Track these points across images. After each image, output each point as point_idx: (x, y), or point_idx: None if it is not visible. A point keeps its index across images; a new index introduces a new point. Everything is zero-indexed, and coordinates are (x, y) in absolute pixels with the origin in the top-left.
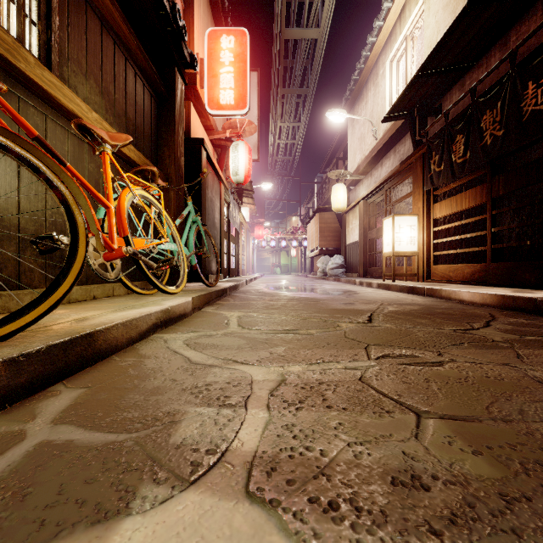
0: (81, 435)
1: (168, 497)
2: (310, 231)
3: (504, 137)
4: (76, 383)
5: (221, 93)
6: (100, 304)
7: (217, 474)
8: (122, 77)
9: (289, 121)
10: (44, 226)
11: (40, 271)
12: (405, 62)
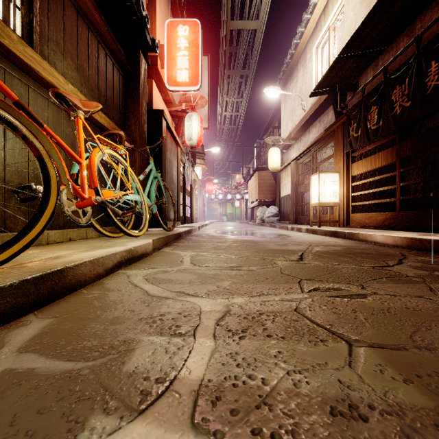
0: (42, 363)
1: (116, 429)
2: (250, 186)
3: (411, 107)
4: (46, 313)
5: (177, 73)
6: (74, 245)
7: (165, 404)
8: (95, 57)
9: (234, 97)
10: (27, 179)
11: (23, 217)
12: (328, 48)
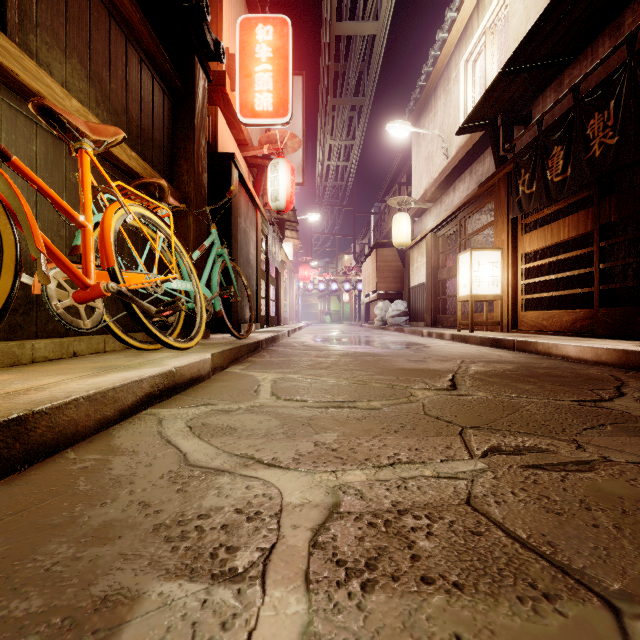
0: None
1: None
2: (366, 271)
3: (619, 145)
4: None
5: (256, 97)
6: (76, 364)
7: None
8: (121, 62)
9: (341, 138)
10: None
11: None
12: (483, 62)
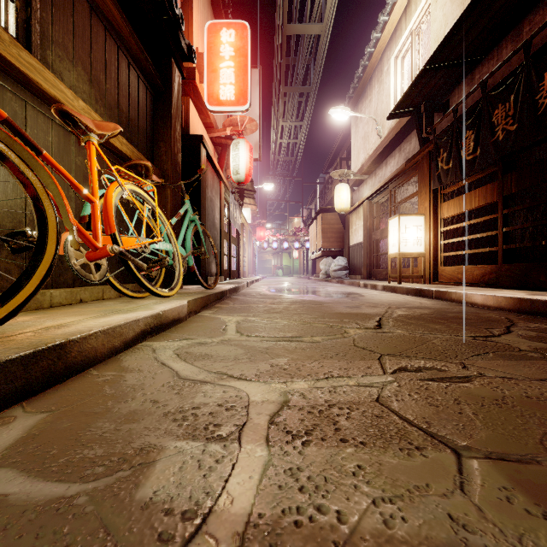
0: (20, 486)
1: None
2: (312, 232)
3: (517, 131)
4: (38, 405)
5: (220, 89)
6: (85, 308)
7: None
8: (114, 66)
9: (291, 120)
10: (24, 222)
11: (19, 273)
12: (410, 58)
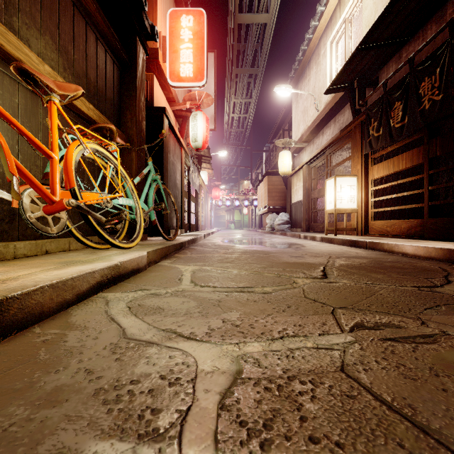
0: None
1: None
2: (259, 192)
3: (443, 100)
4: None
5: (181, 67)
6: (46, 259)
7: None
8: (82, 39)
9: (242, 97)
10: None
11: None
12: (344, 42)
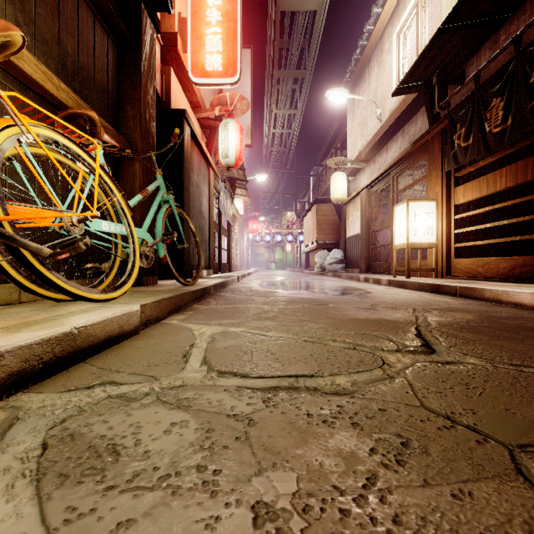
0: None
1: None
2: (306, 224)
3: None
4: None
5: (206, 58)
6: None
7: None
8: None
9: (285, 108)
10: None
11: None
12: (415, 32)
